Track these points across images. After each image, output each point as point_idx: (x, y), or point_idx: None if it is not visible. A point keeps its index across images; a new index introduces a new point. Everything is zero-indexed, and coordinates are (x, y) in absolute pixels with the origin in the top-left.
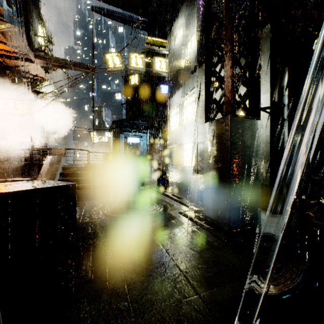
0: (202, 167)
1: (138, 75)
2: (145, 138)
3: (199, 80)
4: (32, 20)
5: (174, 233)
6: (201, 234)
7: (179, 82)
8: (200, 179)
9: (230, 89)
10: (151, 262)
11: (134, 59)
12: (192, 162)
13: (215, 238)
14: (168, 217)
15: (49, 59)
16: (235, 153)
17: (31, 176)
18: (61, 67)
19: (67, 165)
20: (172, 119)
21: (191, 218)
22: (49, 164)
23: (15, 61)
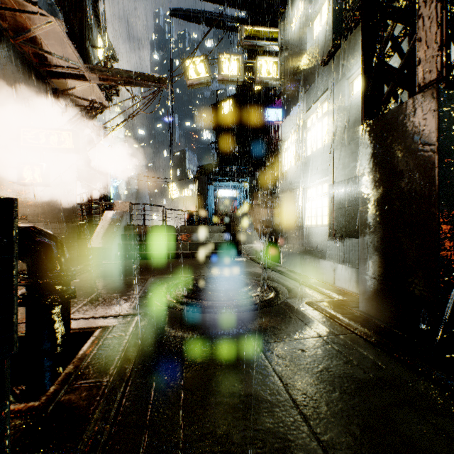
0: (343, 224)
1: (234, 100)
2: (244, 190)
3: (336, 73)
4: (89, 26)
5: (305, 349)
6: (369, 357)
7: (298, 89)
8: (339, 246)
9: (436, 27)
10: (256, 431)
11: (227, 64)
12: (323, 218)
13: (411, 372)
14: (286, 312)
15: (107, 72)
16: (451, 174)
17: (89, 240)
18: (123, 82)
19: (132, 225)
20: (286, 152)
21: (336, 316)
22: (107, 222)
23: (65, 80)
